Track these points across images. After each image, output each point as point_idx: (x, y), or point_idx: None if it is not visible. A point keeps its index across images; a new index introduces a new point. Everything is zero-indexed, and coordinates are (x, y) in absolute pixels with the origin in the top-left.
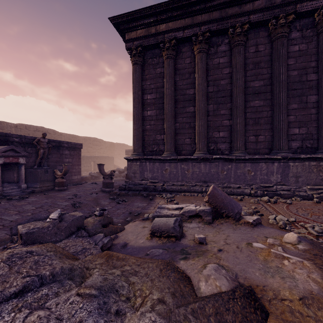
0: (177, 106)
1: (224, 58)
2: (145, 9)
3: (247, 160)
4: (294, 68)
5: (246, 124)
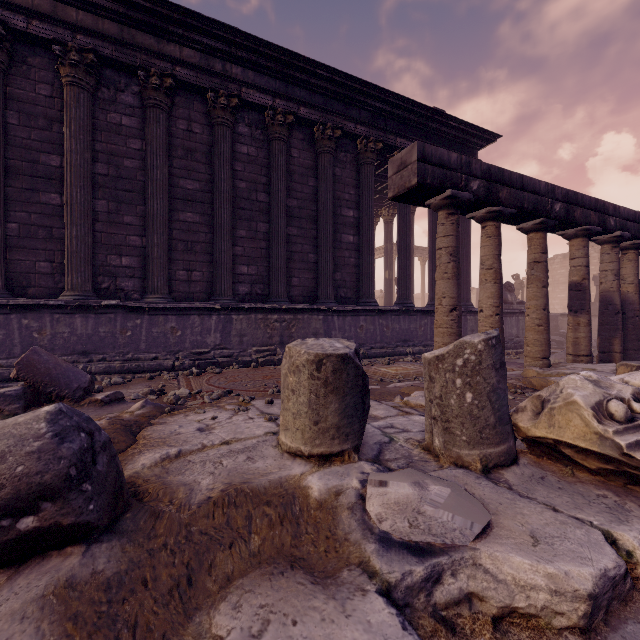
0: (14, 184)
1: (131, 118)
2: None
3: (170, 310)
4: (243, 178)
5: (173, 249)
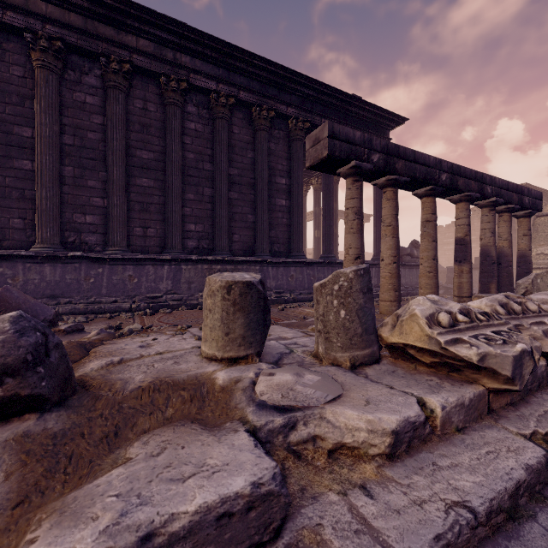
0: None
1: (94, 97)
2: None
3: (128, 261)
4: (191, 150)
5: (130, 209)
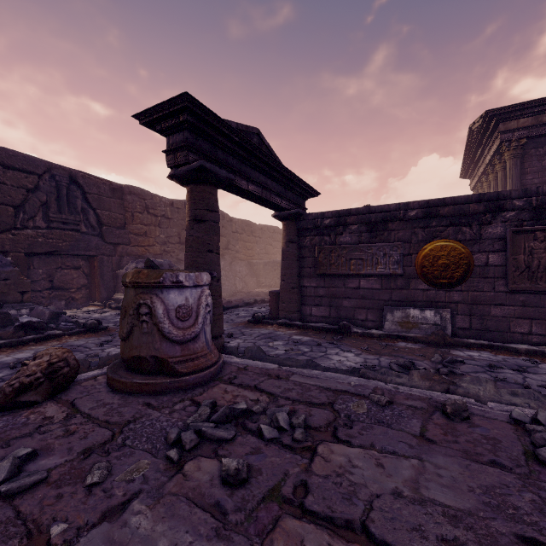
0: None
1: None
2: (544, 99)
3: None
4: None
5: None
